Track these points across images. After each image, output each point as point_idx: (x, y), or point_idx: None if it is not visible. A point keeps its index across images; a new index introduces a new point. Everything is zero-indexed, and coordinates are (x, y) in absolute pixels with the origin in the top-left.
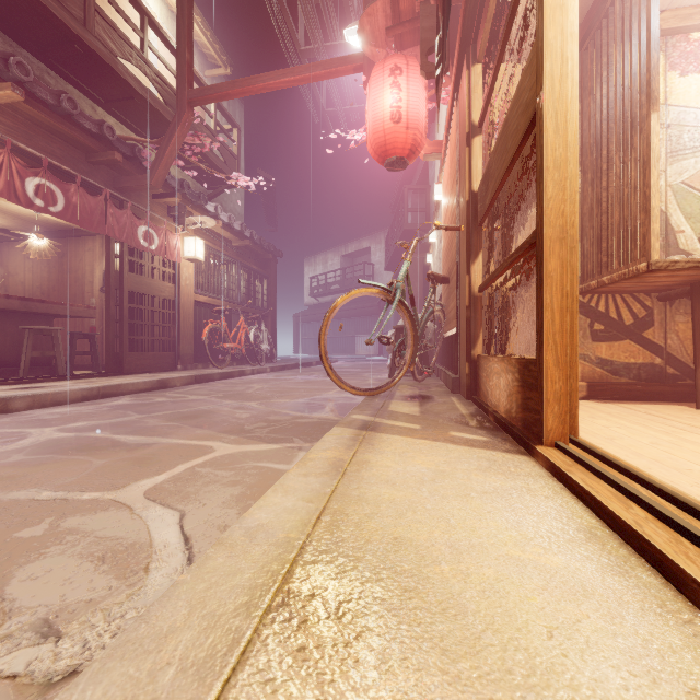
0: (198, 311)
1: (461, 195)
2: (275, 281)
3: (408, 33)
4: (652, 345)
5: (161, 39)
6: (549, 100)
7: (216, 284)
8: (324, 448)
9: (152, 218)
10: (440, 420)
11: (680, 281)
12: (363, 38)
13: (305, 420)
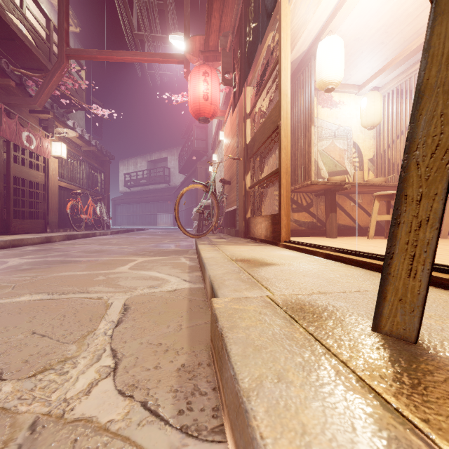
0: (59, 192)
1: (239, 143)
2: (109, 175)
3: (211, 55)
4: (312, 214)
5: (34, 2)
6: (283, 125)
7: (71, 175)
8: (205, 248)
9: (29, 126)
10: (239, 242)
11: (321, 189)
12: (186, 50)
13: (167, 250)
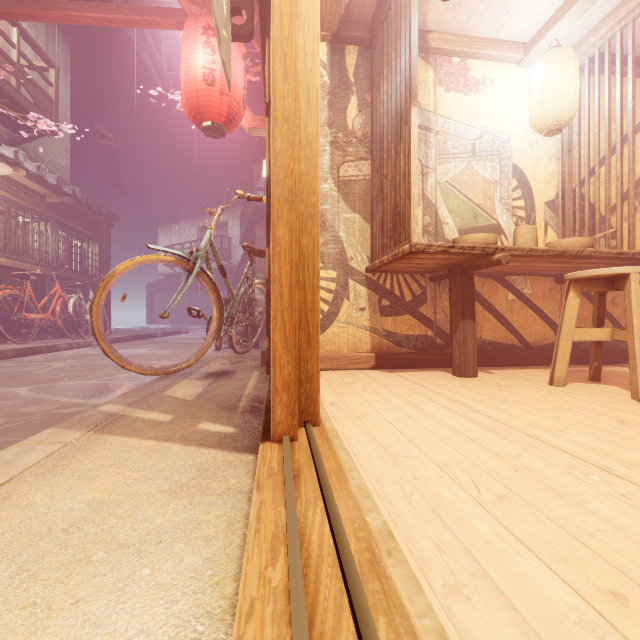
0: None
1: None
2: (109, 246)
3: None
4: (426, 319)
5: None
6: (278, 39)
7: (19, 244)
8: None
9: None
10: (208, 405)
11: (441, 264)
12: None
13: (71, 410)
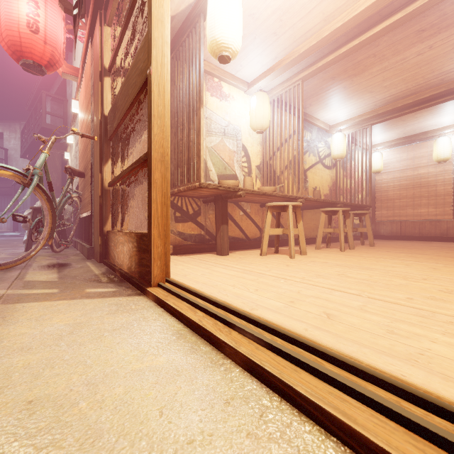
0: None
1: (94, 114)
2: None
3: None
4: (200, 224)
5: None
6: (155, 74)
7: None
8: None
9: None
10: (77, 282)
11: (211, 194)
12: None
13: None
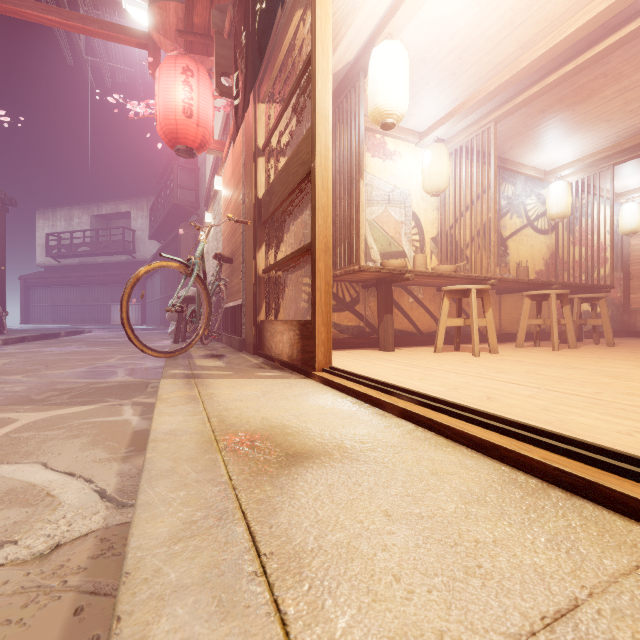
0: None
1: (246, 196)
2: (4, 234)
3: (199, 43)
4: (359, 314)
5: None
6: (319, 168)
7: None
8: (170, 392)
9: None
10: (244, 368)
11: (372, 278)
12: (152, 24)
13: (105, 384)
